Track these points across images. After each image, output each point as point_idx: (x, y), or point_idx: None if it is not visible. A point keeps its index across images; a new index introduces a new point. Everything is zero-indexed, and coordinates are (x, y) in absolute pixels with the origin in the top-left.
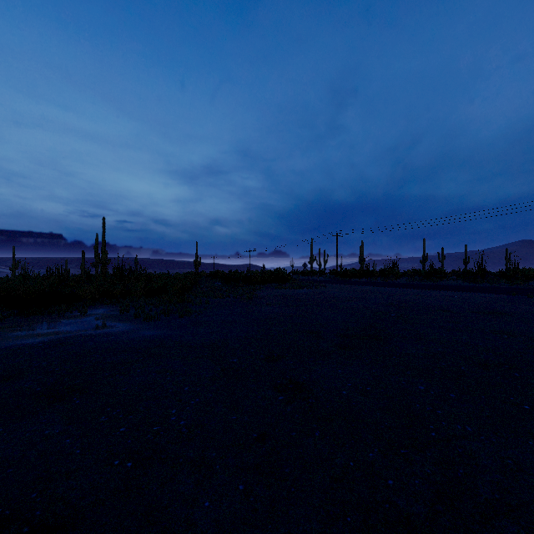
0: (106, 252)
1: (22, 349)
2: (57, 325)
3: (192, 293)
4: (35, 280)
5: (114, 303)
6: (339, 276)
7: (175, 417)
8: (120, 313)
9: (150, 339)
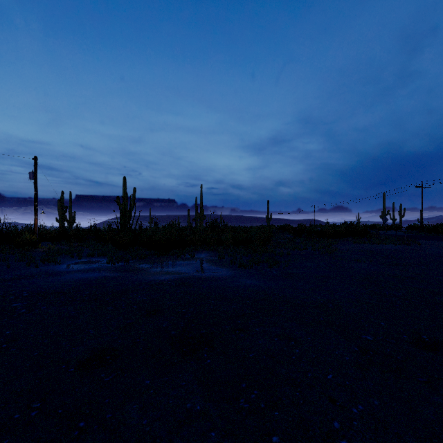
0: (203, 210)
1: (158, 285)
2: (177, 265)
3: (270, 244)
4: (163, 230)
5: (212, 249)
6: (425, 231)
7: (345, 441)
8: (218, 258)
9: (253, 289)
